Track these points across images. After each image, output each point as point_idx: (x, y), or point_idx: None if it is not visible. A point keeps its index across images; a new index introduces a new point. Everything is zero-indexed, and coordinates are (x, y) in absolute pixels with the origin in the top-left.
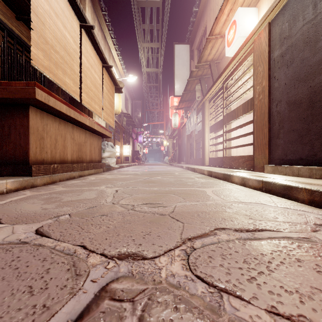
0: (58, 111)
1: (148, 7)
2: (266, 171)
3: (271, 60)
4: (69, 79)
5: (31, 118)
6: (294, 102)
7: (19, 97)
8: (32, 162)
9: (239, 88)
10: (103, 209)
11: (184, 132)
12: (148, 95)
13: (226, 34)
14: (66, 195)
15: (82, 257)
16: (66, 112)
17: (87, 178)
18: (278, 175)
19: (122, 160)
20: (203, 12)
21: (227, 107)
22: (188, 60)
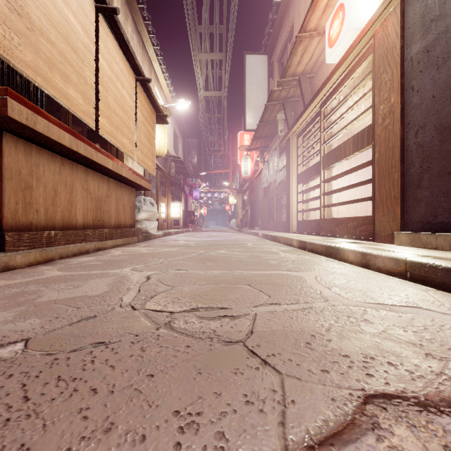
0: (56, 143)
1: None
2: (399, 242)
3: (406, 61)
4: (75, 91)
5: (7, 153)
6: None
7: None
8: (9, 227)
9: (347, 112)
10: (107, 324)
11: (260, 184)
12: (207, 131)
13: (326, 28)
14: (53, 288)
15: None
16: (69, 145)
17: (109, 252)
18: (422, 249)
19: (169, 225)
20: (288, 4)
21: (327, 143)
22: (265, 77)
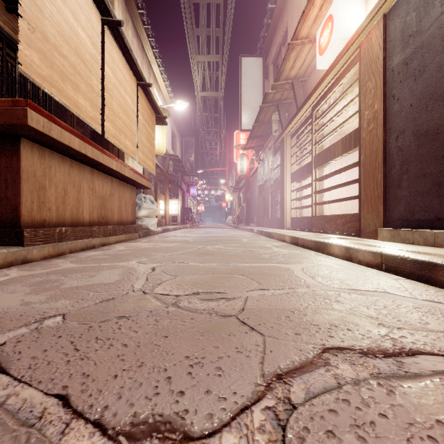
0: (67, 147)
1: (204, 3)
2: (381, 238)
3: (388, 71)
4: (83, 99)
5: (24, 157)
6: (426, 133)
7: (2, 123)
8: (26, 224)
9: (336, 116)
10: (125, 304)
11: (255, 182)
12: (204, 130)
13: (317, 37)
14: (72, 277)
15: (52, 435)
16: (79, 149)
17: (113, 247)
18: (401, 244)
19: (167, 221)
20: (282, 10)
21: (318, 144)
22: (260, 79)
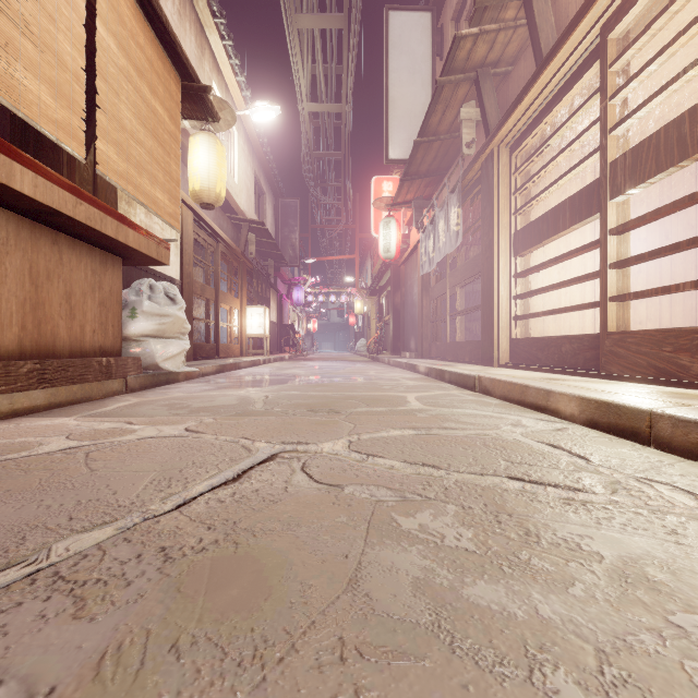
0: None
1: None
2: None
3: None
4: None
5: None
6: None
7: None
8: None
9: None
10: None
11: (413, 271)
12: (317, 184)
13: None
14: None
15: None
16: None
17: None
18: None
19: (245, 348)
20: None
21: (630, 121)
22: (427, 56)
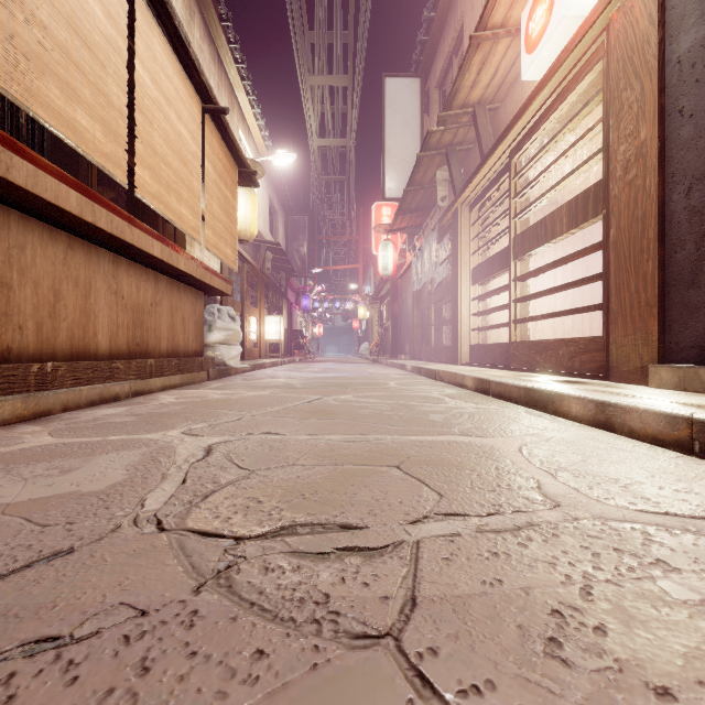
0: (53, 208)
1: None
2: (656, 383)
3: (668, 65)
4: (88, 117)
5: None
6: None
7: None
8: None
9: (557, 163)
10: (88, 576)
11: (407, 286)
12: (324, 203)
13: (522, 21)
14: (19, 475)
15: None
16: (79, 212)
17: (154, 399)
18: (704, 395)
19: (263, 351)
20: None
21: (522, 215)
22: (417, 114)
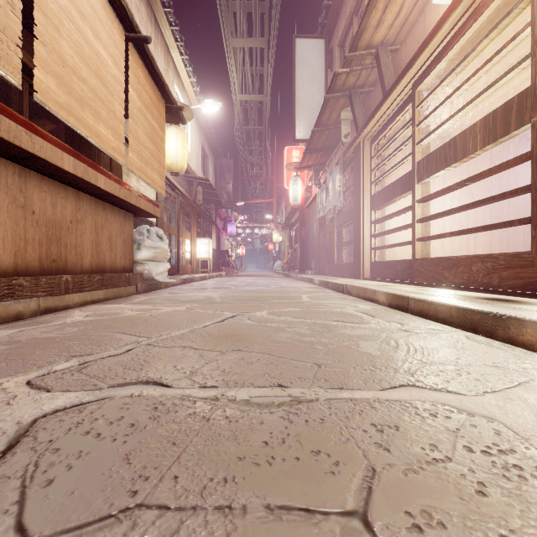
0: None
1: None
2: None
3: None
4: None
5: None
6: None
7: None
8: None
9: (469, 82)
10: None
11: (313, 214)
12: (245, 149)
13: None
14: None
15: None
16: None
17: (62, 316)
18: None
19: (195, 267)
20: None
21: (426, 140)
22: (322, 69)
